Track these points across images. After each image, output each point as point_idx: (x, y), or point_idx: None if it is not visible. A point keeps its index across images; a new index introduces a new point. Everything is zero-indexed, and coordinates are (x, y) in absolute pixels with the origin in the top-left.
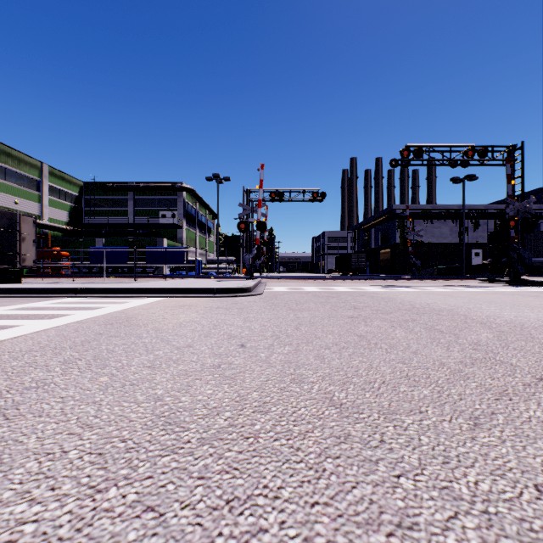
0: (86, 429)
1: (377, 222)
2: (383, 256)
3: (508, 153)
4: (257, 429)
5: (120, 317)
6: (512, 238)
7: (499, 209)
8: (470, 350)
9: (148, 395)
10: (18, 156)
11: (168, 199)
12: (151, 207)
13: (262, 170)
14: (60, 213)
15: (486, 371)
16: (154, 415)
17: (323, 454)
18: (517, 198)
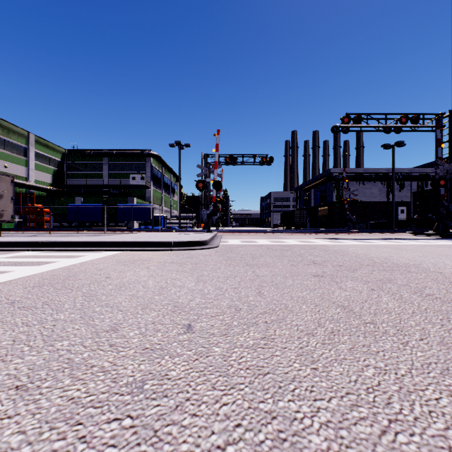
0: None
1: (316, 184)
2: (321, 213)
3: (437, 121)
4: None
5: (60, 276)
6: (441, 196)
7: (421, 172)
8: None
9: None
10: (7, 126)
11: (138, 164)
12: (123, 171)
13: (218, 136)
14: (45, 176)
15: None
16: None
17: None
18: (446, 159)
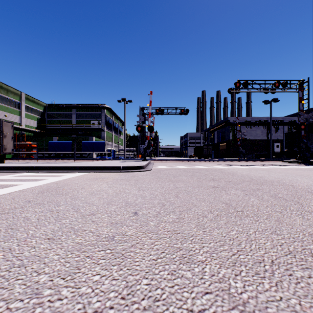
0: None
1: (218, 127)
2: (222, 147)
3: (299, 85)
4: None
5: (52, 187)
6: (302, 136)
7: (290, 119)
8: None
9: (28, 285)
10: (6, 88)
11: (96, 114)
12: (86, 118)
13: (151, 95)
14: (32, 122)
15: None
16: None
17: None
18: (305, 111)
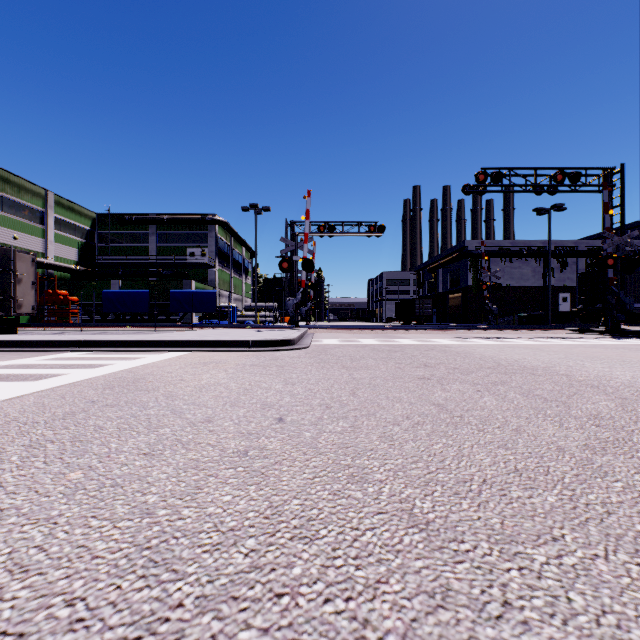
0: (15, 576)
1: (445, 261)
2: (452, 302)
3: (605, 178)
4: (296, 576)
5: (126, 378)
6: (610, 280)
7: (591, 245)
8: (592, 427)
9: (134, 506)
10: (17, 182)
11: (197, 234)
12: (177, 243)
13: (309, 198)
14: (69, 250)
15: (627, 461)
16: (134, 545)
17: (410, 635)
18: (616, 231)
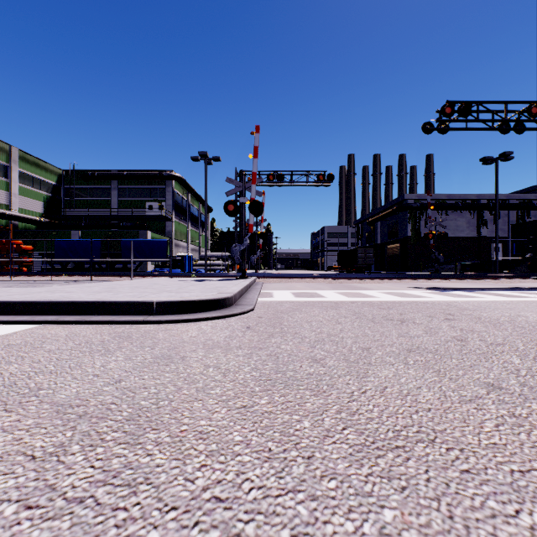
0: None
1: (384, 214)
2: (390, 252)
3: None
4: None
5: None
6: None
7: (522, 198)
8: None
9: None
10: None
11: (155, 189)
12: (137, 197)
13: (257, 134)
14: (34, 203)
15: None
16: None
17: None
18: None
